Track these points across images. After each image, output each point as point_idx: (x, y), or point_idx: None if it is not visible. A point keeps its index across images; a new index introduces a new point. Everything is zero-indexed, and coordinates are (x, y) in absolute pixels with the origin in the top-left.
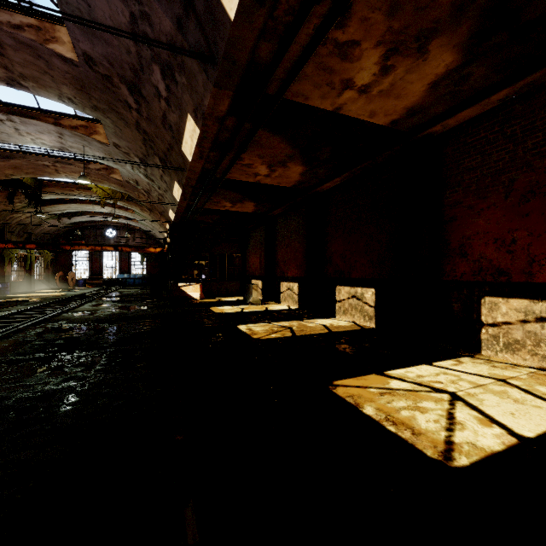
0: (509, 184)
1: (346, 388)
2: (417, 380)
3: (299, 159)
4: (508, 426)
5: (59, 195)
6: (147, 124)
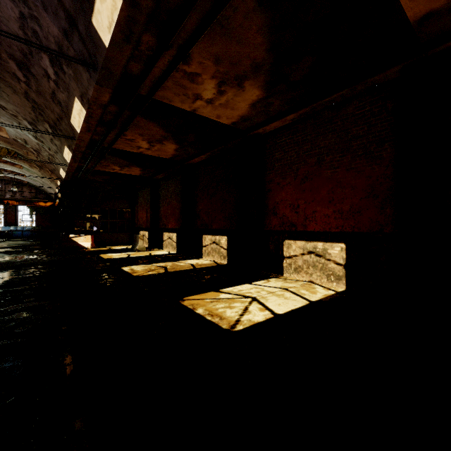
0: (296, 171)
1: (191, 301)
2: (238, 292)
3: (172, 140)
4: (273, 310)
5: None
6: (36, 96)
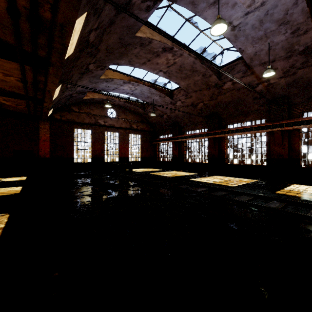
0: None
1: None
2: None
3: None
4: None
5: None
6: None
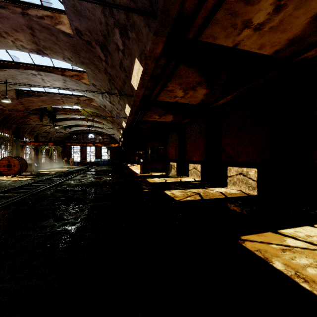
0: None
1: (252, 243)
2: (308, 239)
3: (204, 85)
4: None
5: (64, 116)
6: (111, 70)
